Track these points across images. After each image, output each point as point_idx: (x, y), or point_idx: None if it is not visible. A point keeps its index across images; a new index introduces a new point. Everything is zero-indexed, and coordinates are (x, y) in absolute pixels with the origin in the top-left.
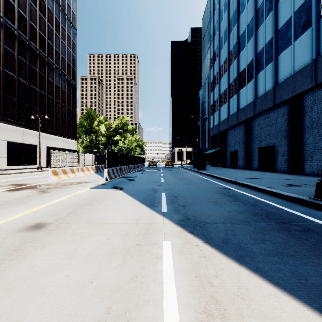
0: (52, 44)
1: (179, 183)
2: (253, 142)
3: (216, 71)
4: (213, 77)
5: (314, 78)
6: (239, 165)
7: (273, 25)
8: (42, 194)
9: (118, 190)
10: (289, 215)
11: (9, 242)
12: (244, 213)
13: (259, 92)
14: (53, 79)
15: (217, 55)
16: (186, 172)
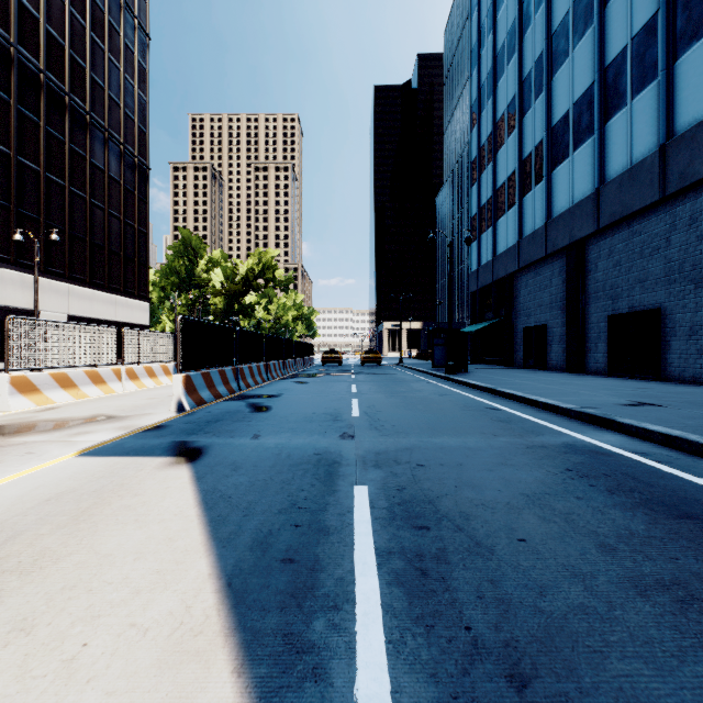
0: (82, 61)
1: (413, 426)
2: (593, 302)
3: (486, 133)
4: (477, 149)
5: None
6: (550, 362)
7: None
8: None
9: (181, 465)
10: None
11: None
12: None
13: (613, 169)
14: (85, 149)
15: (489, 93)
16: (419, 381)
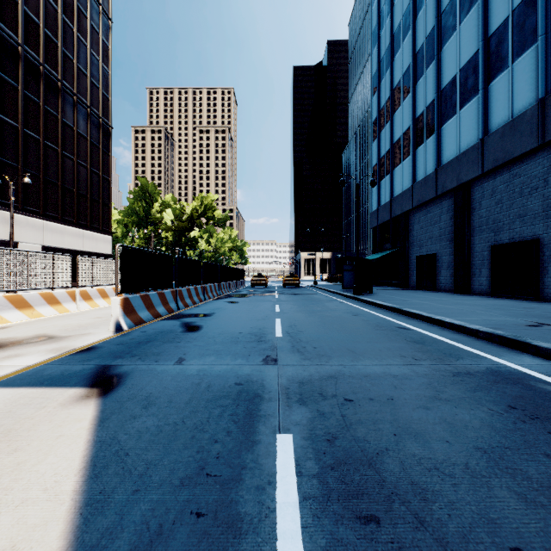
0: (54, 38)
1: (333, 348)
2: (477, 234)
3: (384, 97)
4: (377, 112)
5: None
6: (440, 285)
7: None
8: None
9: (90, 400)
10: None
11: None
12: None
13: (496, 122)
14: (57, 110)
15: (387, 65)
16: (332, 301)
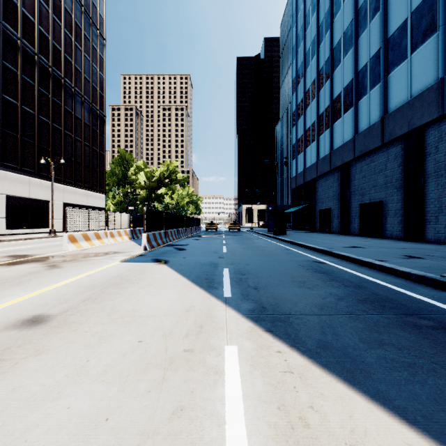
0: (70, 59)
1: (249, 255)
2: (353, 196)
3: (300, 97)
4: (295, 106)
5: (440, 105)
6: (333, 229)
7: (381, 32)
8: (50, 271)
9: (162, 264)
10: (414, 302)
11: None
12: (346, 299)
13: (361, 126)
14: (71, 108)
15: (302, 74)
16: (258, 239)
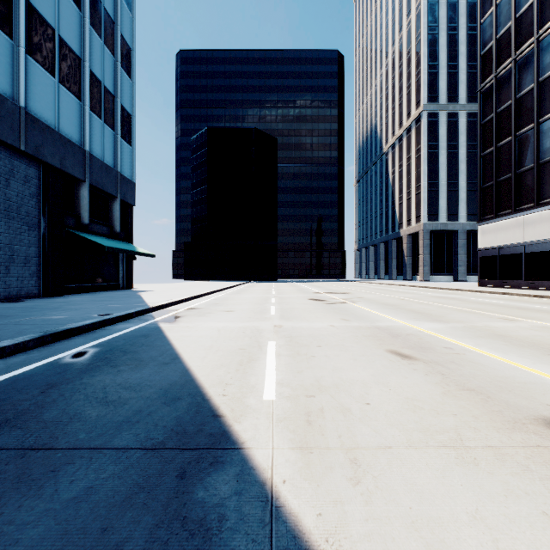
0: None
1: None
2: None
3: None
4: None
5: None
6: None
7: None
8: None
9: None
10: None
11: (513, 398)
12: None
13: None
14: None
15: None
16: None
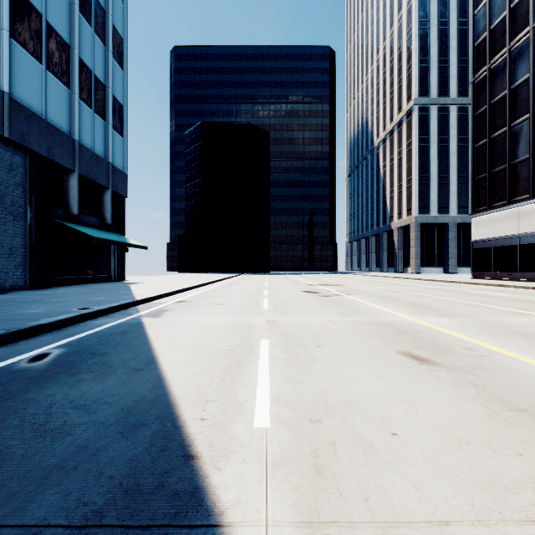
0: None
1: None
2: None
3: None
4: None
5: None
6: None
7: None
8: None
9: None
10: None
11: None
12: None
13: None
14: None
15: None
16: None
